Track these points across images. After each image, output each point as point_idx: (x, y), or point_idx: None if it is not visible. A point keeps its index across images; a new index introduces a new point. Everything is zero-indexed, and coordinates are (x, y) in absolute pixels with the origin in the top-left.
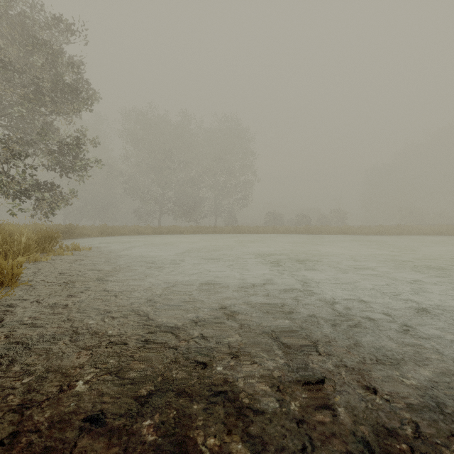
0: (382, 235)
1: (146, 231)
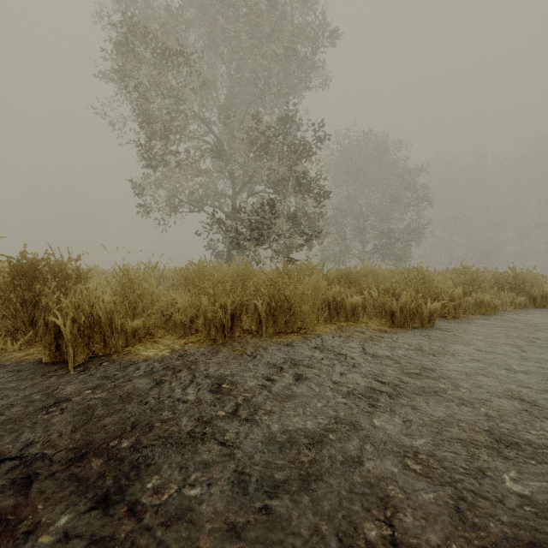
0: None
1: None
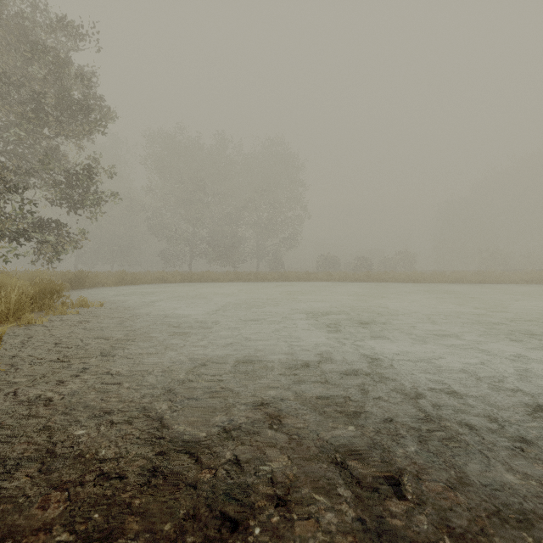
0: (460, 283)
1: (173, 279)
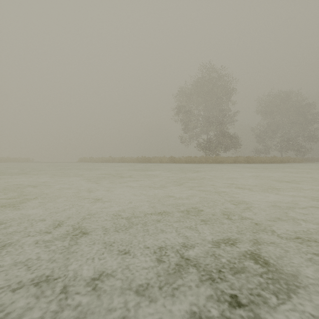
0: None
1: None
